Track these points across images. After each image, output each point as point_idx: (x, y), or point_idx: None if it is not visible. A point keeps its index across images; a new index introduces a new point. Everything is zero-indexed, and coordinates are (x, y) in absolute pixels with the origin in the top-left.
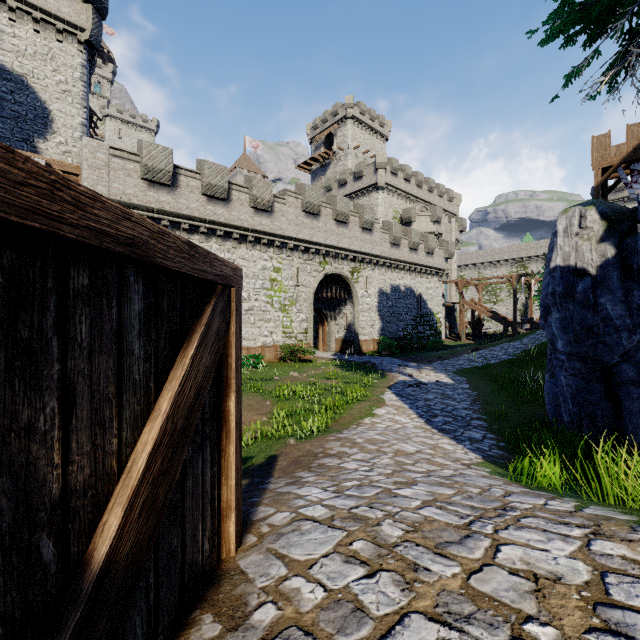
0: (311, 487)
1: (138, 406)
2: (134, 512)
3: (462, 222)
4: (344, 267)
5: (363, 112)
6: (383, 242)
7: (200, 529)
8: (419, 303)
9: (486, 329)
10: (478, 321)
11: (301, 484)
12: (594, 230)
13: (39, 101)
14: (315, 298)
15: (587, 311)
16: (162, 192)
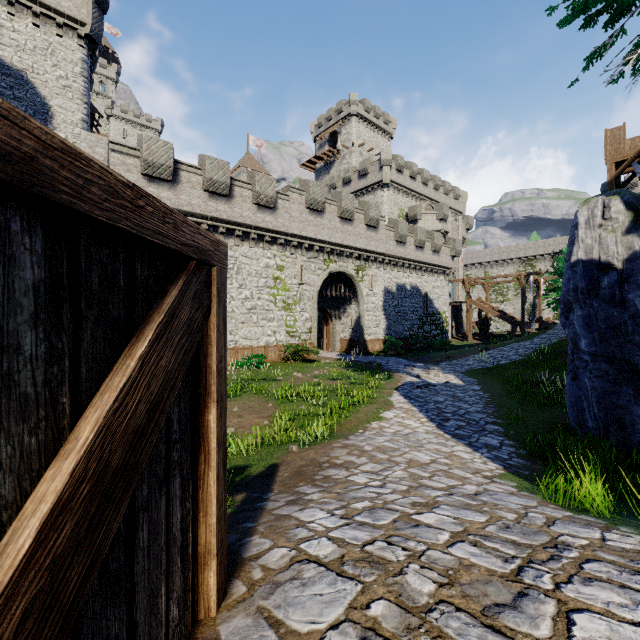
0: (315, 509)
1: (32, 437)
2: (2, 631)
3: (469, 220)
4: (349, 265)
5: (368, 109)
6: (389, 240)
7: (163, 593)
8: (425, 302)
9: (493, 329)
10: (485, 321)
11: (304, 504)
12: (619, 221)
13: (39, 96)
14: (319, 297)
15: (613, 308)
16: (163, 188)
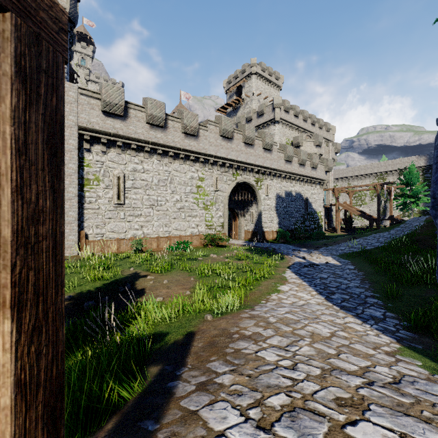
0: (226, 404)
1: None
2: None
3: (337, 146)
4: (251, 177)
5: (263, 69)
6: (279, 159)
7: None
8: (306, 204)
9: (354, 224)
10: (349, 218)
11: (214, 392)
12: None
13: None
14: (229, 201)
15: None
16: (117, 121)
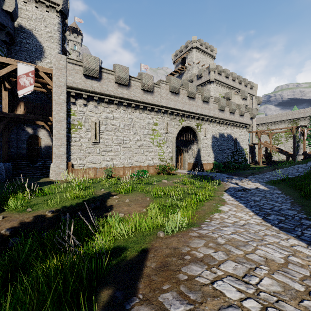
0: None
1: None
2: None
3: (259, 99)
4: (192, 123)
5: (201, 44)
6: (215, 109)
7: None
8: (235, 143)
9: (272, 159)
10: (269, 154)
11: None
12: None
13: (38, 42)
14: (176, 140)
15: None
16: (94, 81)
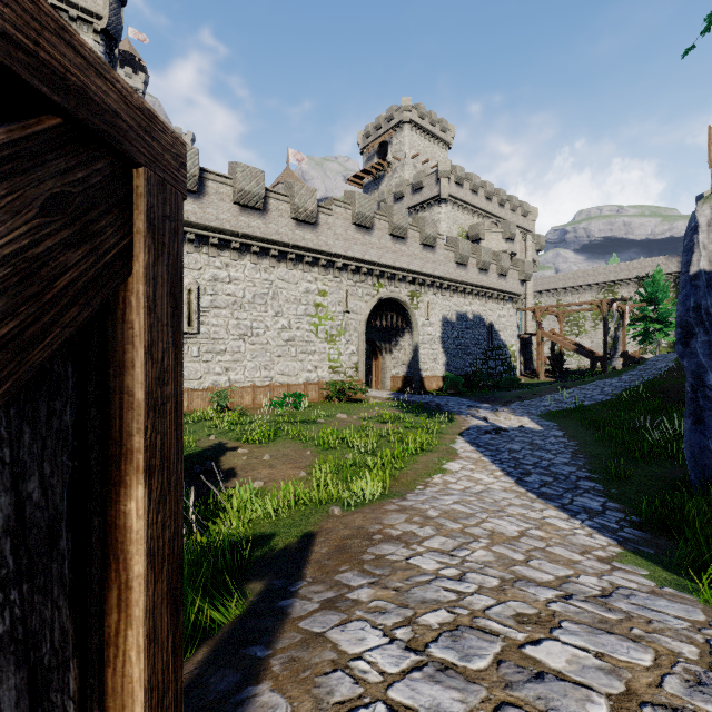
0: (364, 624)
1: None
2: None
3: (539, 240)
4: (401, 291)
5: (422, 116)
6: (447, 261)
7: None
8: (490, 334)
9: (567, 365)
10: (559, 355)
11: (346, 610)
12: None
13: None
14: (367, 327)
15: None
16: (187, 200)
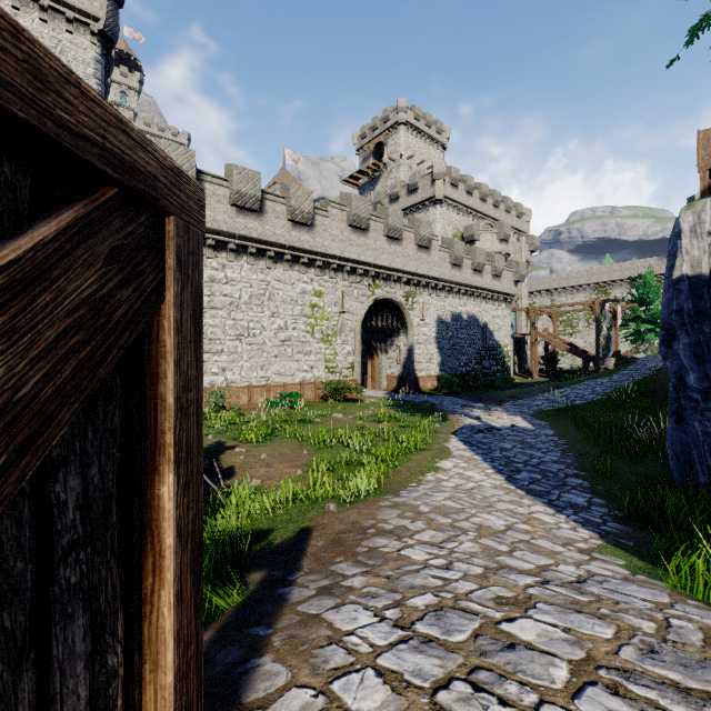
0: (357, 606)
1: None
2: None
3: (533, 241)
4: (397, 291)
5: (418, 117)
6: (442, 262)
7: None
8: (484, 334)
9: (561, 365)
10: (552, 355)
11: (341, 595)
12: None
13: None
14: (363, 328)
15: None
16: None
